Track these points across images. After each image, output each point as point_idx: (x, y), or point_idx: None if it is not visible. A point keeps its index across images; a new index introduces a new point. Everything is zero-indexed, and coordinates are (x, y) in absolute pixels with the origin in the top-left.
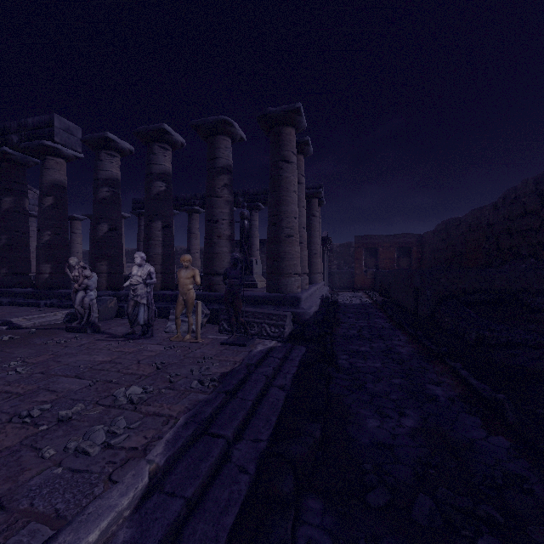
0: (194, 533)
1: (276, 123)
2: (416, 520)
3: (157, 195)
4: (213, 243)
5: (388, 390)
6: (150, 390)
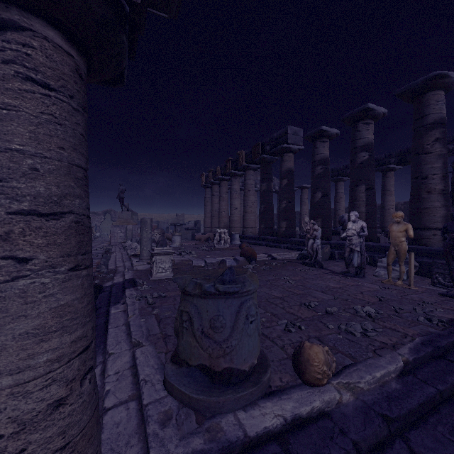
0: (449, 415)
1: None
2: None
3: (361, 164)
4: (421, 199)
5: None
6: (381, 313)
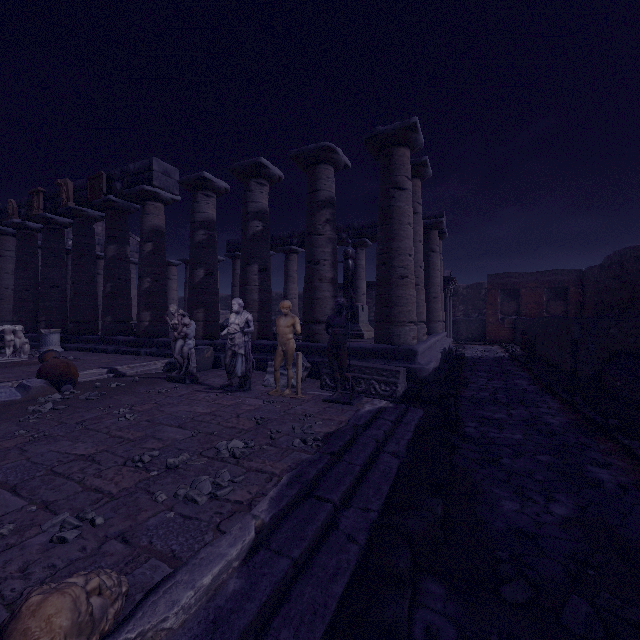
0: (301, 595)
1: (387, 144)
2: (567, 626)
3: (254, 236)
4: (314, 287)
5: (532, 468)
6: (252, 445)
